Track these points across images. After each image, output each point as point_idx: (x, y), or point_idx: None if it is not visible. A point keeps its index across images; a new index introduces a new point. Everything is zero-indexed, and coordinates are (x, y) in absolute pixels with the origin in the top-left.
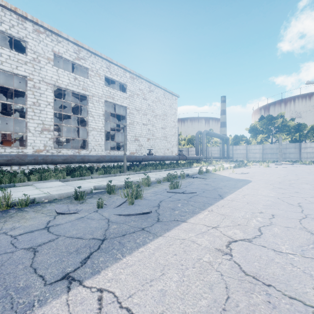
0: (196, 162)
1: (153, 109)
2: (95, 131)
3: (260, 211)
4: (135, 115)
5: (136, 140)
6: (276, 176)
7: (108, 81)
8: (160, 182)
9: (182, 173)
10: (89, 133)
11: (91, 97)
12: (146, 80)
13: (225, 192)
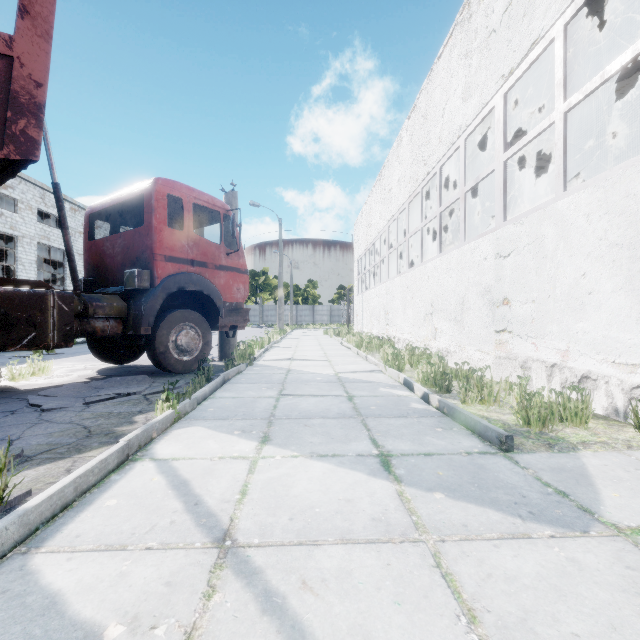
0: None
1: None
2: None
3: None
4: (77, 261)
5: None
6: None
7: None
8: None
9: None
10: None
11: (20, 239)
12: None
13: None
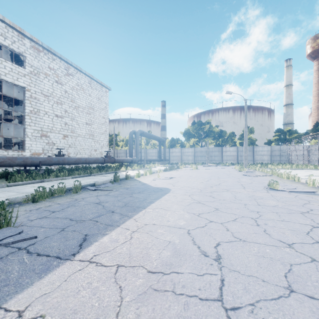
0: (128, 165)
1: (73, 98)
2: None
3: None
4: (41, 101)
5: (44, 136)
6: (201, 180)
7: None
8: (4, 207)
9: (77, 184)
10: None
11: None
12: (62, 58)
13: (110, 223)
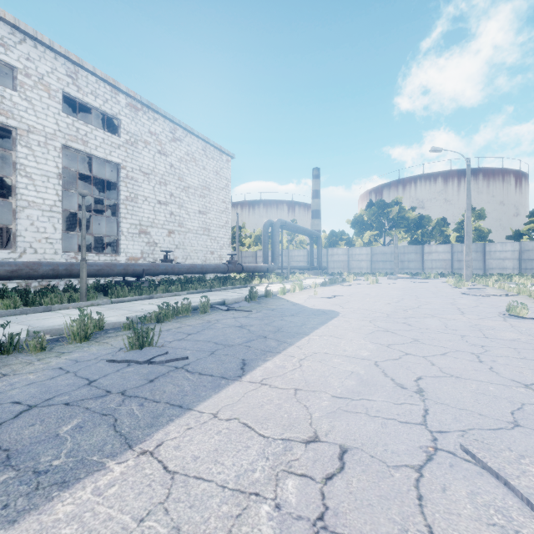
0: (262, 276)
1: (181, 174)
2: (37, 210)
3: (312, 433)
4: (139, 182)
5: (143, 233)
6: (386, 301)
7: (84, 110)
8: (130, 326)
9: (204, 302)
10: (17, 212)
11: (23, 134)
12: (166, 117)
13: (267, 349)
